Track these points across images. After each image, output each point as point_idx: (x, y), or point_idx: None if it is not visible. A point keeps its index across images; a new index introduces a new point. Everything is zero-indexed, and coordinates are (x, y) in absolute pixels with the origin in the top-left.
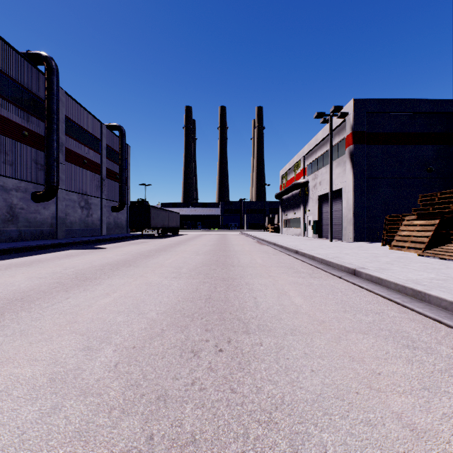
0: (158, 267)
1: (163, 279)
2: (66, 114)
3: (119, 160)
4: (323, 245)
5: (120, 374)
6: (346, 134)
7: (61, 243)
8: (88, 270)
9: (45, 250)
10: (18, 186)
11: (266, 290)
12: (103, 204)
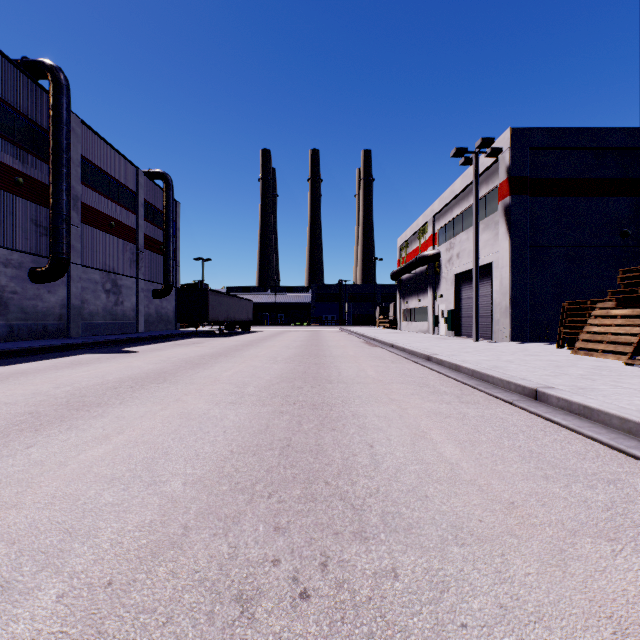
0: (208, 383)
1: (212, 405)
2: (84, 153)
3: (163, 223)
4: (467, 348)
5: None
6: (499, 180)
7: (71, 345)
8: (93, 388)
9: (43, 356)
10: (7, 259)
11: (389, 429)
12: (140, 286)
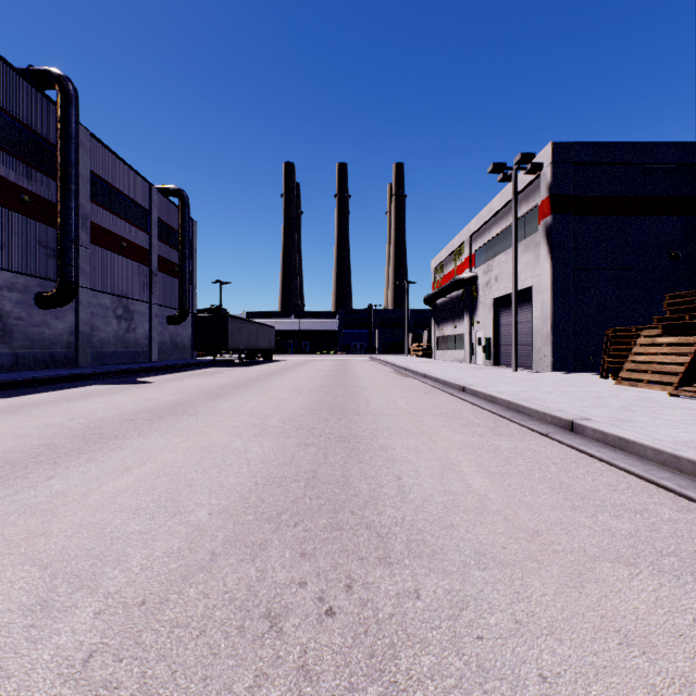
0: (230, 415)
1: (234, 438)
2: (93, 169)
3: (178, 243)
4: (504, 378)
5: (89, 689)
6: (539, 198)
7: (81, 375)
8: (109, 420)
9: (52, 386)
10: (12, 283)
11: (418, 461)
12: (153, 312)
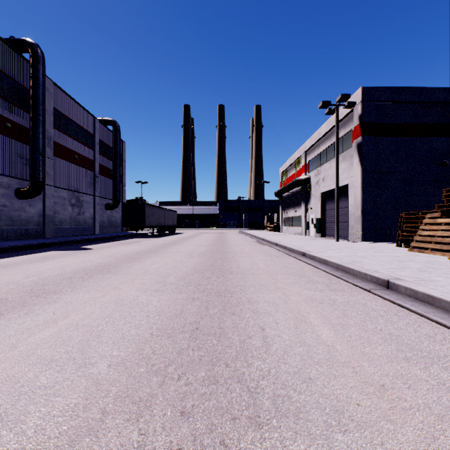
0: (140, 274)
1: (141, 293)
2: (55, 106)
3: (113, 156)
4: (331, 246)
5: None
6: (353, 125)
7: (45, 243)
8: (53, 278)
9: (23, 252)
10: None
11: (276, 313)
12: (96, 201)
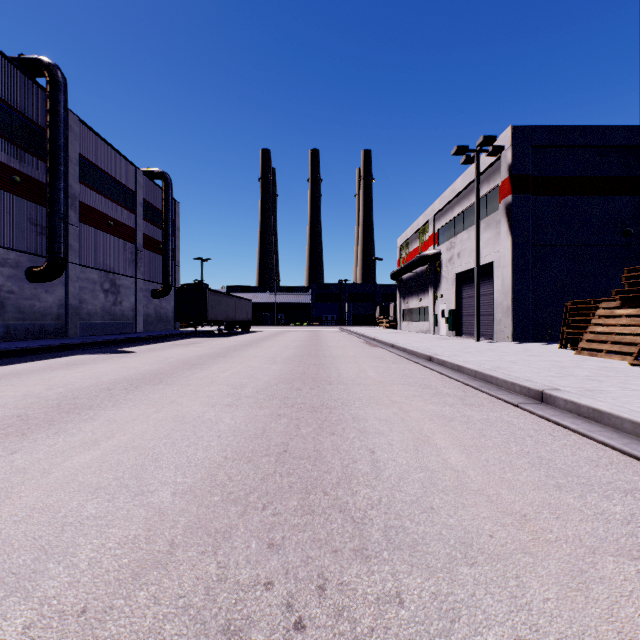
0: (205, 384)
1: (207, 408)
2: (82, 152)
3: (162, 222)
4: (468, 348)
5: None
6: (500, 179)
7: (68, 345)
8: (86, 390)
9: (39, 356)
10: (4, 258)
11: (391, 433)
12: (139, 286)
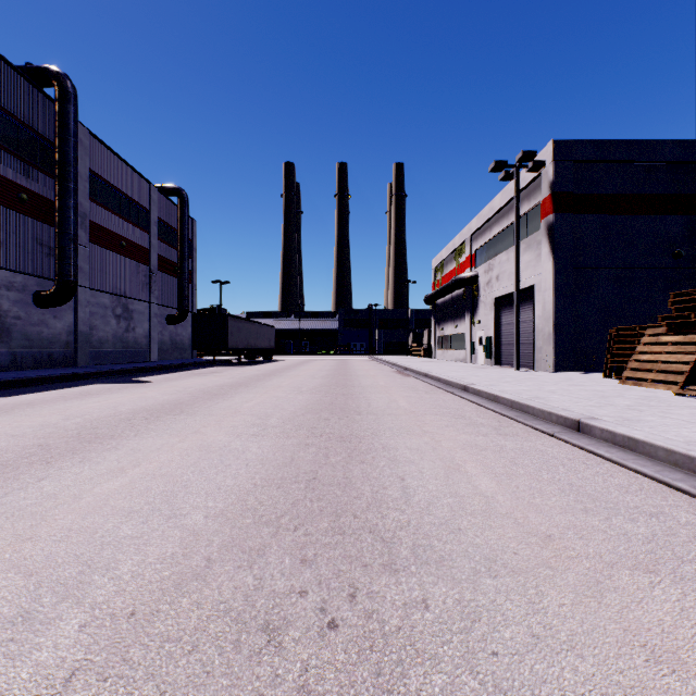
0: (229, 414)
1: (233, 438)
2: (92, 167)
3: (178, 242)
4: (506, 378)
5: None
6: (541, 197)
7: (79, 374)
8: (105, 420)
9: (49, 386)
10: (10, 281)
11: (421, 461)
12: (153, 311)
